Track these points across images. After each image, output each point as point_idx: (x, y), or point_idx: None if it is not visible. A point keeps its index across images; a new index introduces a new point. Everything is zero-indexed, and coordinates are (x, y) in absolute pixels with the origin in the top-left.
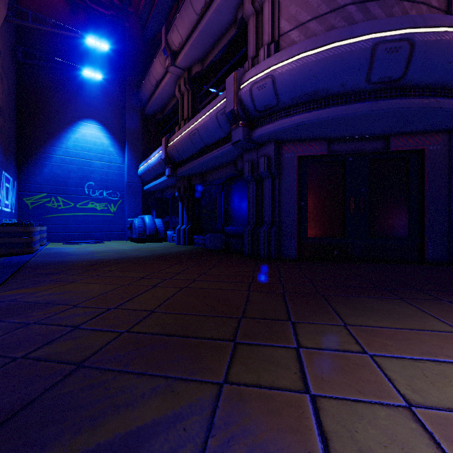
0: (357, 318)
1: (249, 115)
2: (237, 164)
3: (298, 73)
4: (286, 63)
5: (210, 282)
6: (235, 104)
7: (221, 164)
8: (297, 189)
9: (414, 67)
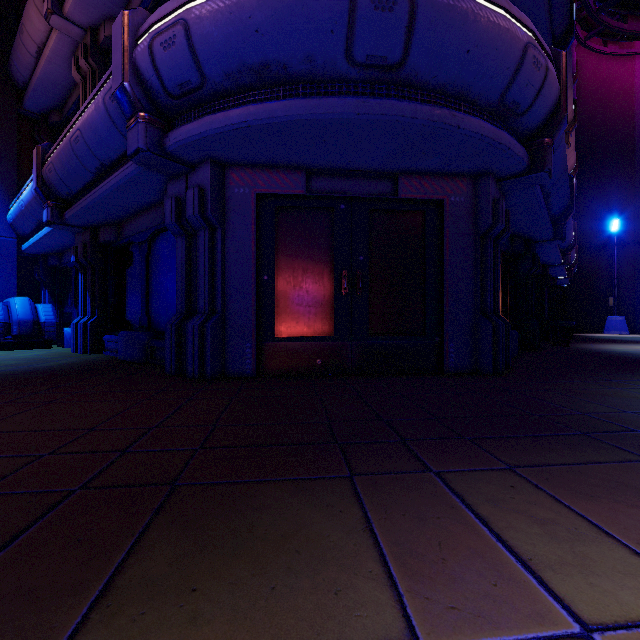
0: (143, 610)
1: (158, 103)
2: (164, 205)
3: (229, 21)
4: None
5: None
6: (125, 74)
7: (140, 204)
8: (255, 251)
9: (418, 47)
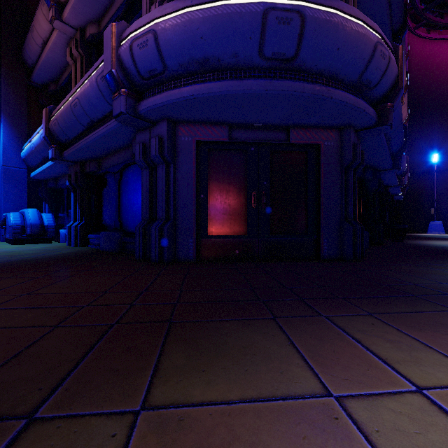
0: (181, 379)
1: (133, 82)
2: (132, 147)
3: (183, 31)
4: (170, 17)
5: (12, 310)
6: (113, 64)
7: (115, 147)
8: (195, 179)
9: (306, 46)
